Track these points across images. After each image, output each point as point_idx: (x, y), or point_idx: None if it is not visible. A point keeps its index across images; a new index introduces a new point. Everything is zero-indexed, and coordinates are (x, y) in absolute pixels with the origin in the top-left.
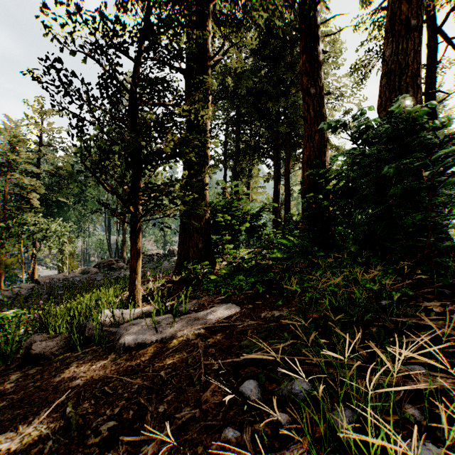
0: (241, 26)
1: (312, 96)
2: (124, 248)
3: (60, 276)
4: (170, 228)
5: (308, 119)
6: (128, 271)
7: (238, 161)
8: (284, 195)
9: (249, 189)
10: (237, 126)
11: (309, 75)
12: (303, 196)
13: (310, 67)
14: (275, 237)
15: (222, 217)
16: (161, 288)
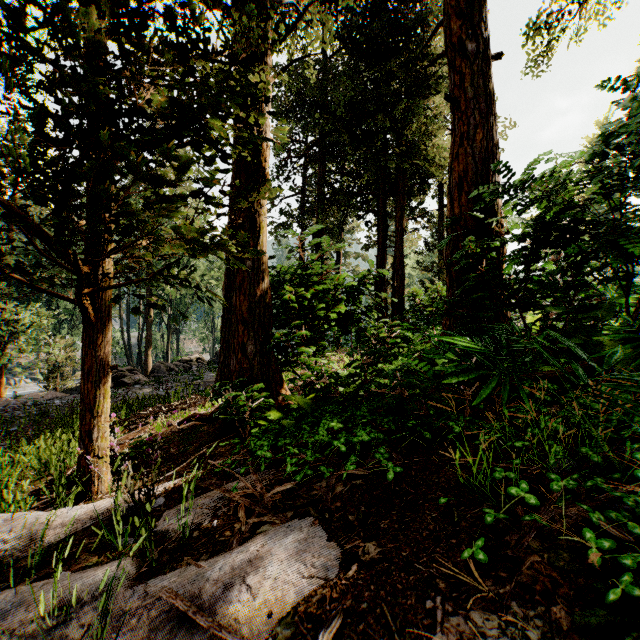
0: (327, 3)
1: (469, 56)
2: (149, 350)
3: (26, 398)
4: (162, 309)
5: (462, 102)
6: (147, 387)
7: (323, 215)
8: (392, 270)
9: (339, 261)
10: (320, 162)
11: (463, 15)
12: (452, 252)
13: (465, 0)
14: (390, 331)
15: (294, 294)
16: (176, 431)
